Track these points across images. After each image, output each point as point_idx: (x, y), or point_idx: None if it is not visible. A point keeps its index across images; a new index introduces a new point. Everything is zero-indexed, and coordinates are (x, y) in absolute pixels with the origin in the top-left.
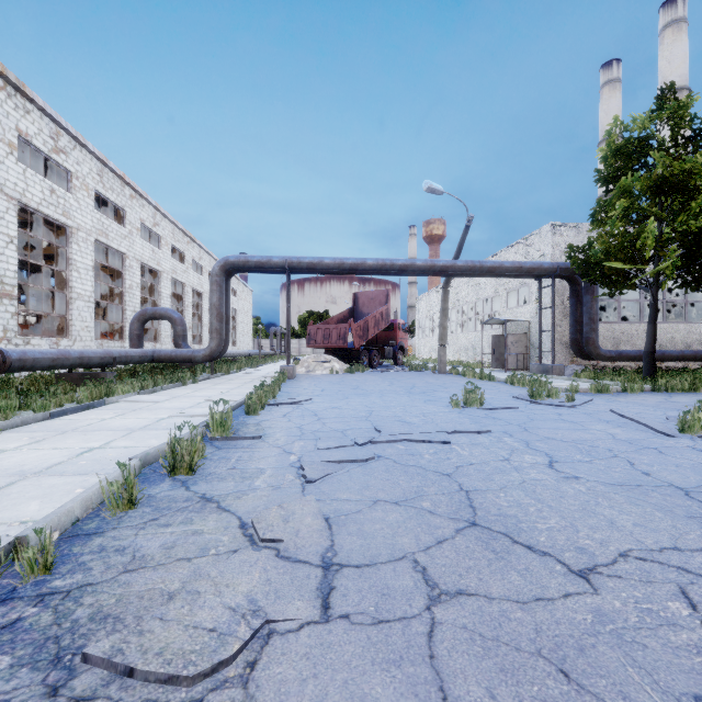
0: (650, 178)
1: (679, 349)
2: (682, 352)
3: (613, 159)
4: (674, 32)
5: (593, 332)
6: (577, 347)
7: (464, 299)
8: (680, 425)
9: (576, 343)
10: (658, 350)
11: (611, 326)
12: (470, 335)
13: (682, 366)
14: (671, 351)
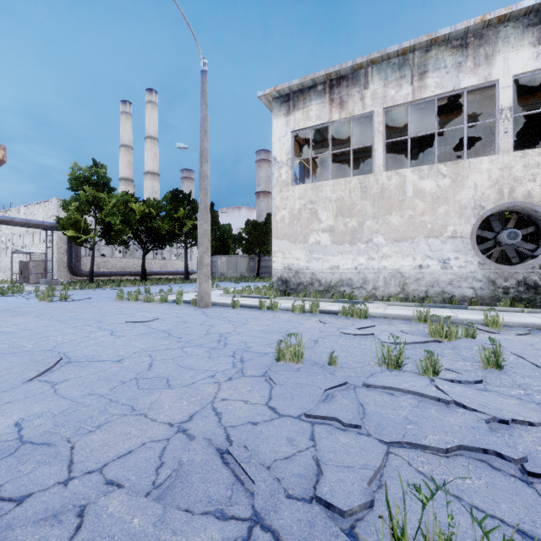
0: (88, 196)
1: (131, 270)
2: (125, 272)
3: (75, 181)
4: (151, 107)
5: (78, 262)
6: (71, 269)
7: (3, 232)
8: (36, 296)
9: (71, 268)
10: (114, 271)
11: (96, 258)
12: (7, 259)
13: (132, 279)
14: (120, 272)
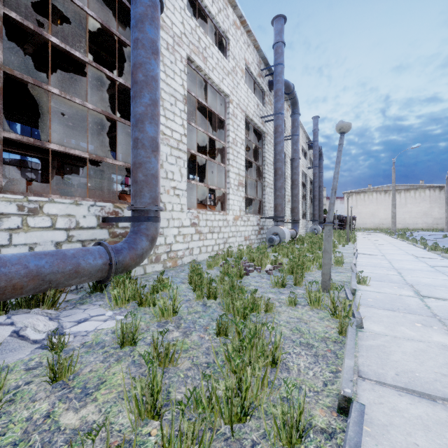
0: None
1: None
2: None
3: None
4: None
5: None
6: None
7: None
8: None
9: None
10: None
11: None
12: None
13: None
14: None
